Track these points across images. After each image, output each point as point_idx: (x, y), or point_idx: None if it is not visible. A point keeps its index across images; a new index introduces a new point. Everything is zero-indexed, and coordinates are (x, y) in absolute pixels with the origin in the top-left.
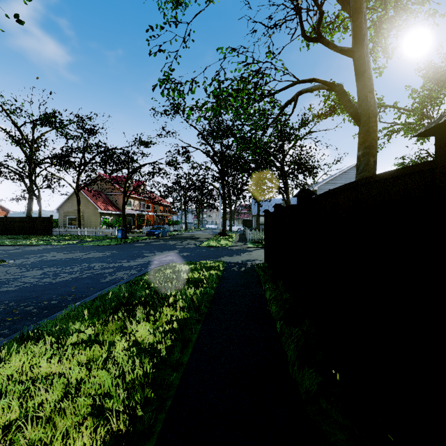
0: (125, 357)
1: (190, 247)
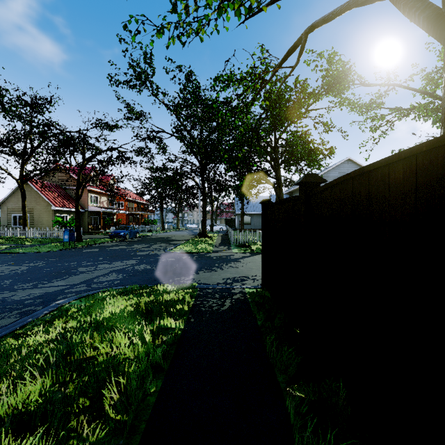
0: None
1: (156, 253)
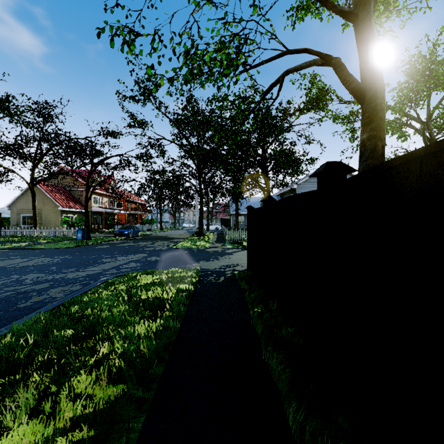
0: None
1: (161, 249)
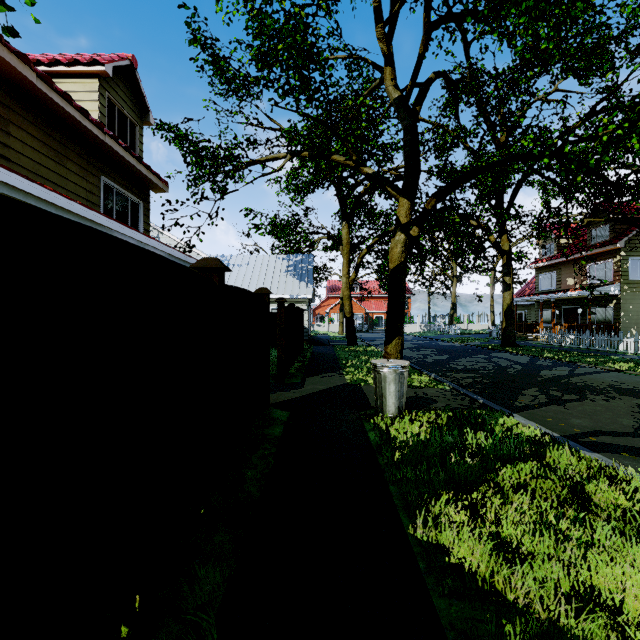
0: None
1: None
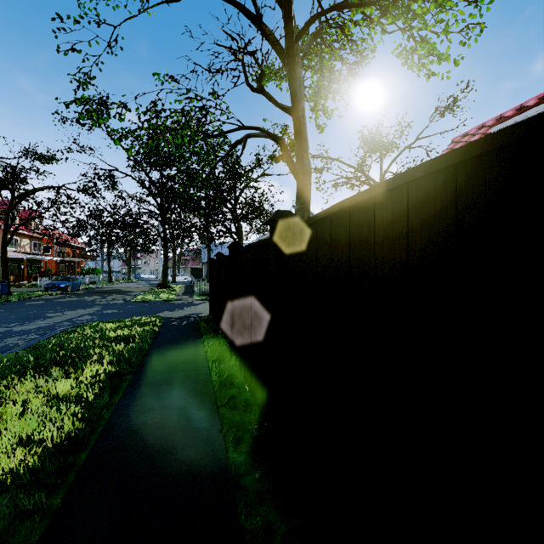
0: (46, 408)
1: (117, 302)
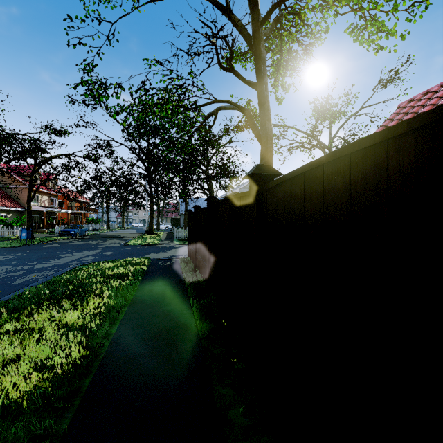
0: (58, 336)
1: (114, 246)
